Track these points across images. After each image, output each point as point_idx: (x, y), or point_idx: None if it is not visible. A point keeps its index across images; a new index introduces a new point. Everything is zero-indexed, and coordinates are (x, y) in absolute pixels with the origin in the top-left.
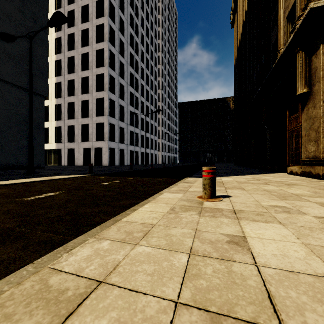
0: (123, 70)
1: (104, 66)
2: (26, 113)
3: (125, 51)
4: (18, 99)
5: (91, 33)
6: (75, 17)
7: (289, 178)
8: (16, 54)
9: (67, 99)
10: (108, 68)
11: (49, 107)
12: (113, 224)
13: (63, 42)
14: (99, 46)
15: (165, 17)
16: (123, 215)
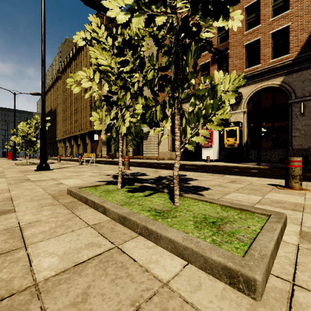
0: None
1: None
2: None
3: None
4: None
5: None
6: None
7: None
8: None
9: None
10: None
11: None
12: None
13: None
14: None
15: None
16: None
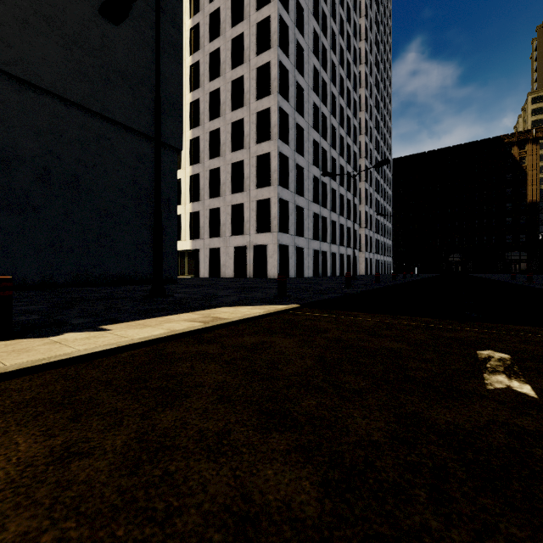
0: (302, 99)
1: (271, 93)
2: (149, 181)
3: (305, 65)
4: (138, 157)
5: (247, 39)
6: (221, 21)
7: None
8: (134, 73)
9: (208, 164)
10: (278, 96)
11: (181, 181)
12: None
13: (202, 69)
14: (261, 59)
15: None
16: None
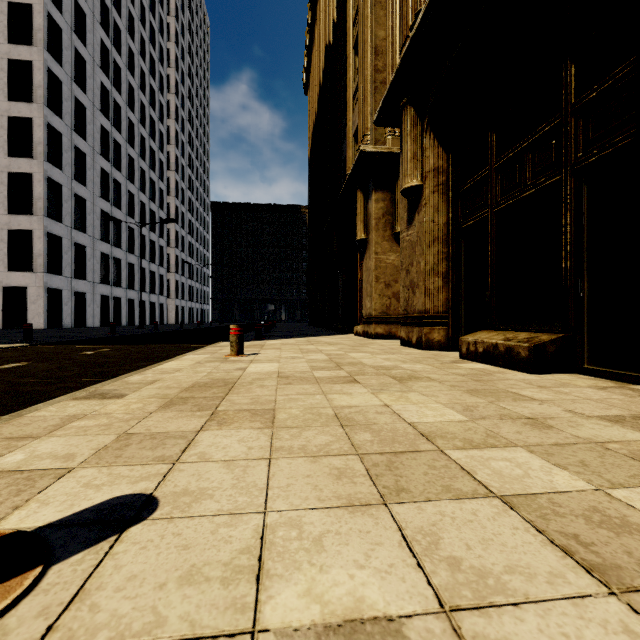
0: (84, 118)
1: (33, 101)
2: None
3: (88, 79)
4: None
5: None
6: None
7: (345, 339)
8: None
9: None
10: (45, 108)
11: None
12: (146, 370)
13: None
14: (18, 52)
15: (184, 25)
16: (151, 367)
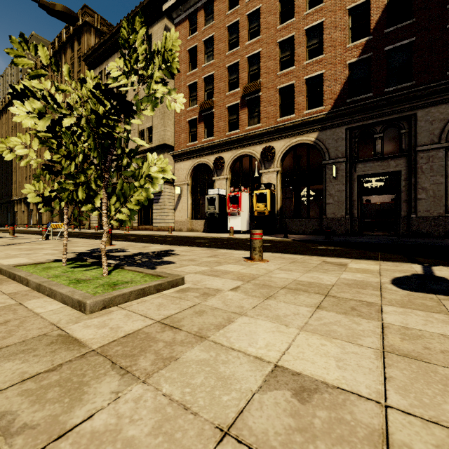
0: None
1: None
2: None
3: None
4: None
5: None
6: None
7: None
8: None
9: None
10: None
11: None
12: None
13: None
14: None
15: None
16: None
